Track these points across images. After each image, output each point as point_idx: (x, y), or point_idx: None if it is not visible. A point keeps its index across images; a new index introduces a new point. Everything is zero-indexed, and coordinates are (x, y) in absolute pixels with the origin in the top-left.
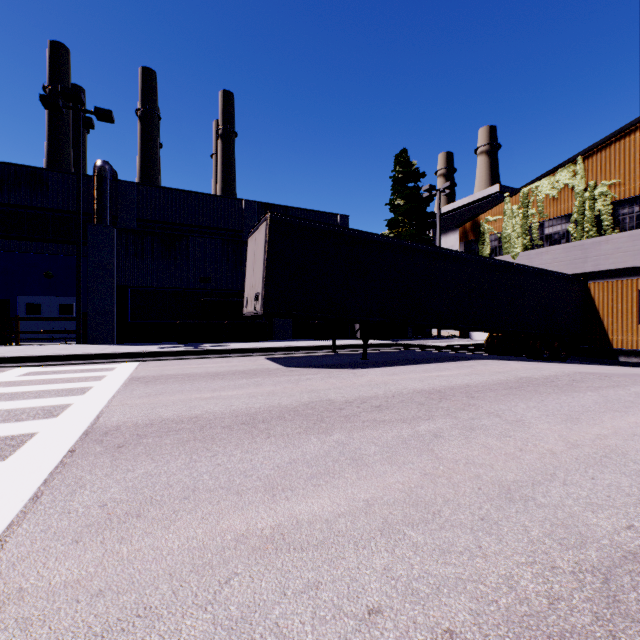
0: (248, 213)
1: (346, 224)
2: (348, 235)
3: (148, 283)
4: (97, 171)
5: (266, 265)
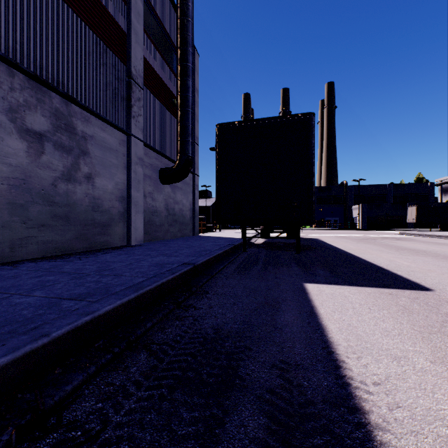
0: (389, 188)
1: (433, 186)
2: (435, 207)
3: (373, 215)
4: (345, 185)
5: (416, 214)
